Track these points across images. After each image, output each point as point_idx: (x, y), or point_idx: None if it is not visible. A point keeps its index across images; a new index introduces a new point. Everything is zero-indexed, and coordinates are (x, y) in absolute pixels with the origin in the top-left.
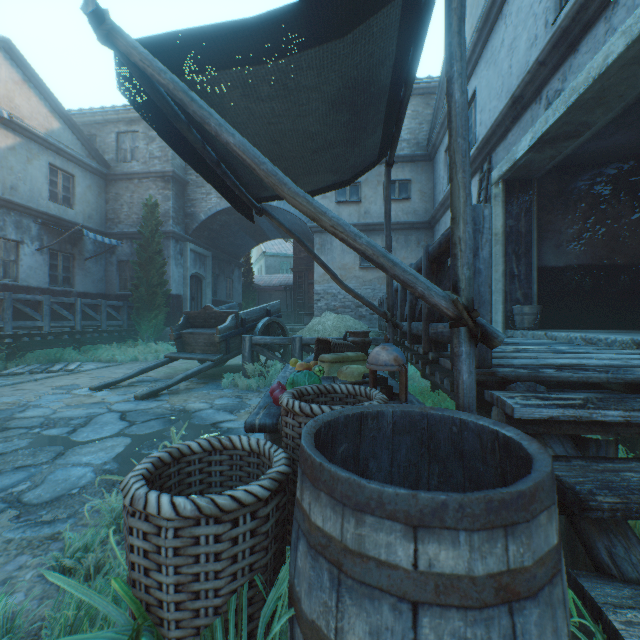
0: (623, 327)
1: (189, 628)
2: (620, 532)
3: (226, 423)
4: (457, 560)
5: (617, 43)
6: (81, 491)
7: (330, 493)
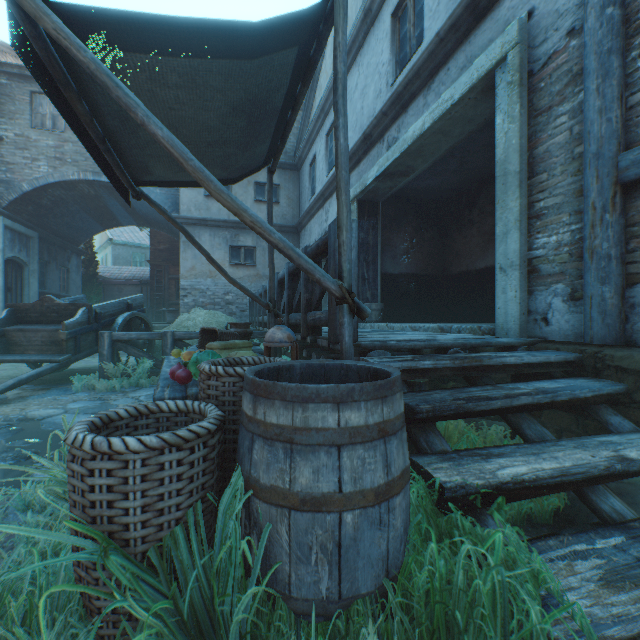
0: (434, 321)
1: (154, 541)
2: (431, 430)
3: None
4: (360, 418)
5: (430, 116)
6: None
7: (283, 398)
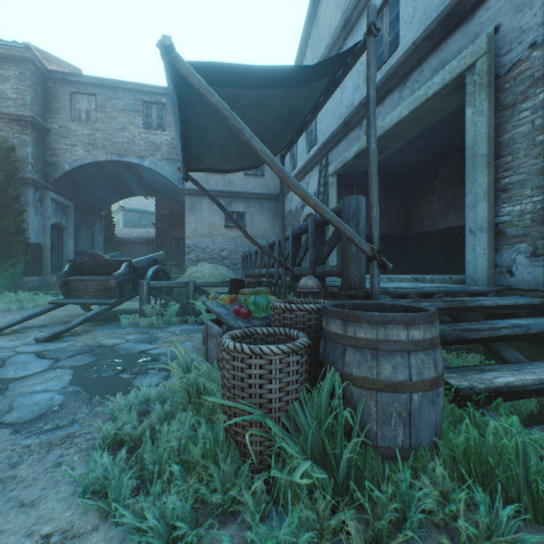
0: (399, 273)
1: (284, 411)
2: None
3: (153, 350)
4: (420, 335)
5: (406, 108)
6: (63, 407)
7: (369, 322)
